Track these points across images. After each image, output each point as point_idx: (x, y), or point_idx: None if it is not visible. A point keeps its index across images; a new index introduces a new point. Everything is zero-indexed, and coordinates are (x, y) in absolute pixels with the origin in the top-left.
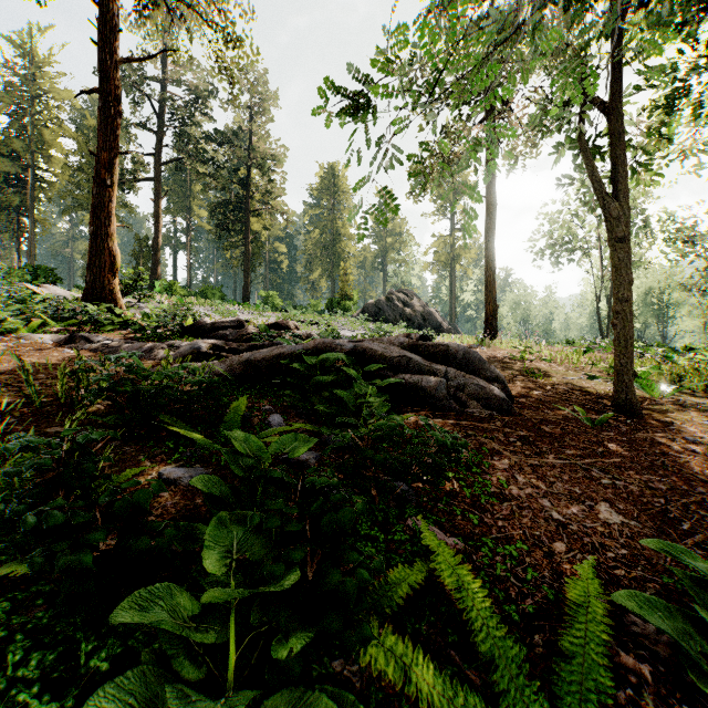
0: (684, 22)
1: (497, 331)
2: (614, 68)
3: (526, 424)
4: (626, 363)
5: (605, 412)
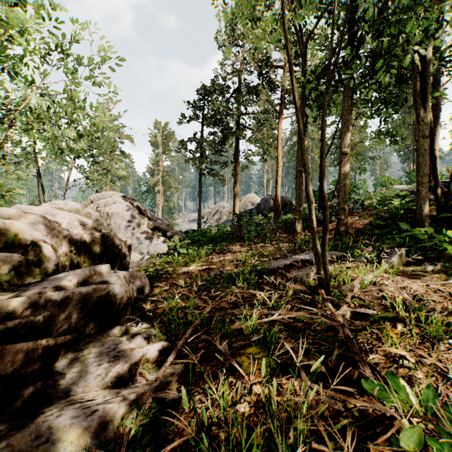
0: None
1: None
2: None
3: None
4: None
5: None
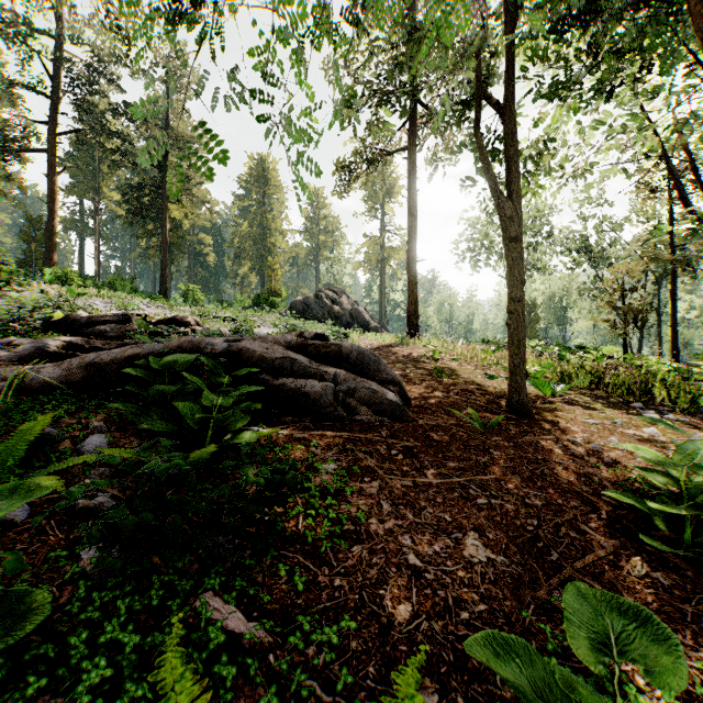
0: (568, 25)
1: (418, 330)
2: (509, 67)
3: (416, 431)
4: (519, 363)
5: (500, 413)
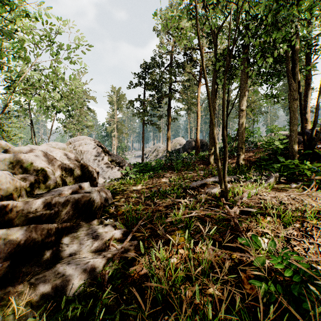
0: None
1: None
2: None
3: None
4: None
5: None
